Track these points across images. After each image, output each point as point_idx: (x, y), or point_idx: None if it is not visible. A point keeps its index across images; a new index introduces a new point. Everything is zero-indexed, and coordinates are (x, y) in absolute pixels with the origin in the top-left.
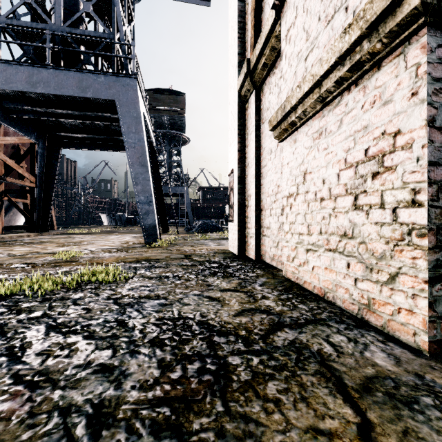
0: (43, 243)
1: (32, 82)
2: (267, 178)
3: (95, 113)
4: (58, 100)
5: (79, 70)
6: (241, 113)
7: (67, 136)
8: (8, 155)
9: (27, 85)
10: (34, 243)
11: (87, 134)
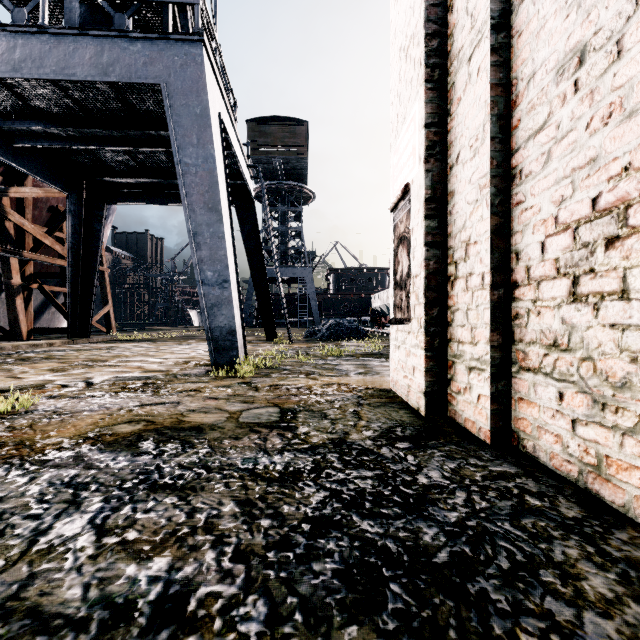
0: (43, 361)
1: (13, 60)
2: (553, 168)
3: (145, 132)
4: (82, 111)
5: (95, 31)
6: (433, 21)
7: (114, 183)
8: (43, 222)
9: (5, 66)
10: (27, 360)
11: (144, 177)
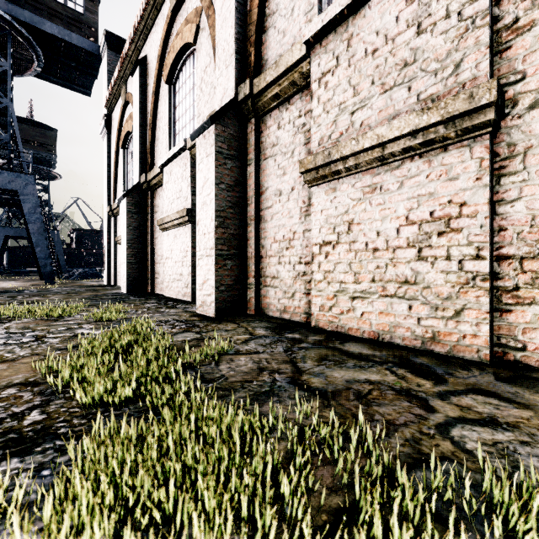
0: None
1: None
2: (119, 253)
3: None
4: None
5: None
6: (109, 222)
7: None
8: None
9: None
10: None
11: None
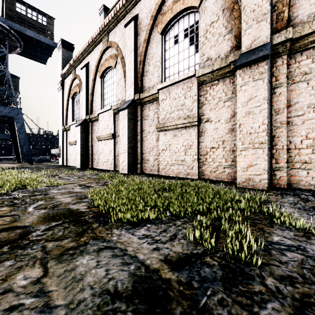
0: None
1: None
2: (69, 149)
3: None
4: None
5: None
6: (63, 133)
7: None
8: None
9: None
10: None
11: None
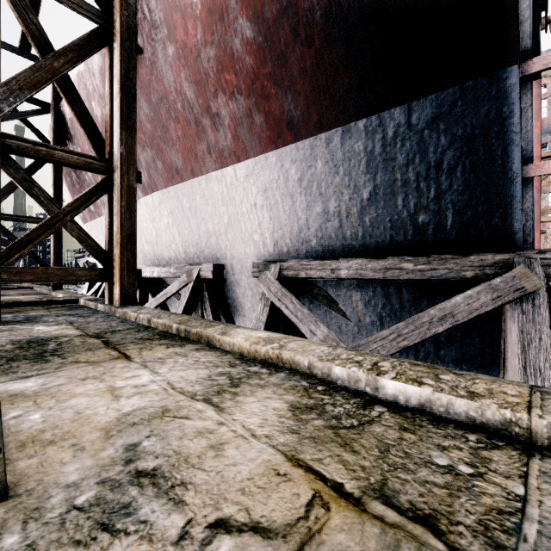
0: None
1: None
2: None
3: None
4: None
5: None
6: None
7: None
8: None
9: None
10: None
11: None
